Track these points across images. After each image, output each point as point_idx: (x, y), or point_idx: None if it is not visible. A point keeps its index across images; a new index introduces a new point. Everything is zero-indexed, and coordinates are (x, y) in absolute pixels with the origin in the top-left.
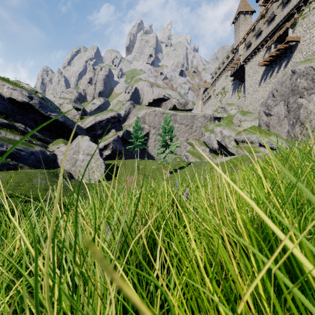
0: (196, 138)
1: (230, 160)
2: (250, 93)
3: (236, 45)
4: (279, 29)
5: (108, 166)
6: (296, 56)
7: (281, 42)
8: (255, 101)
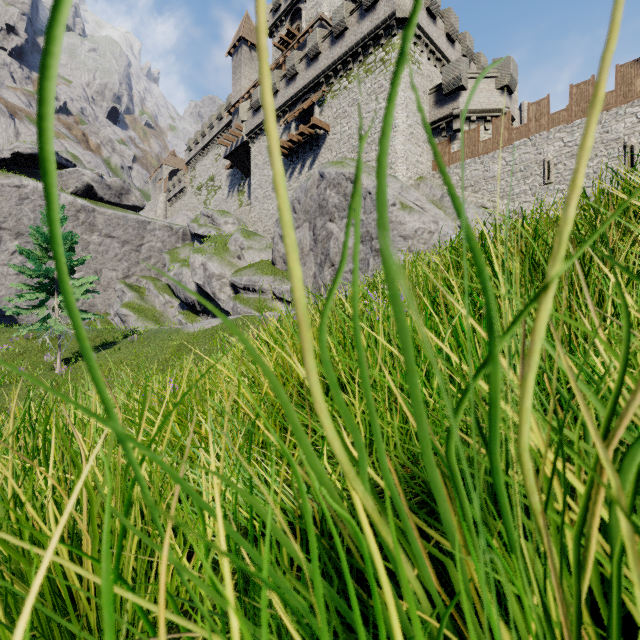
0: (151, 275)
1: (221, 326)
2: (260, 199)
3: (235, 99)
4: (302, 100)
5: None
6: (325, 155)
7: (306, 123)
8: (268, 215)
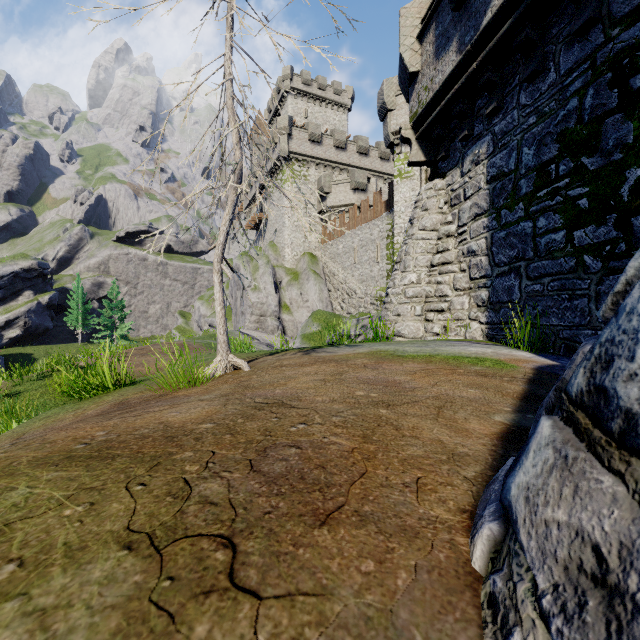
0: None
1: None
2: None
3: None
4: (261, 194)
5: (12, 359)
6: (267, 233)
7: None
8: None
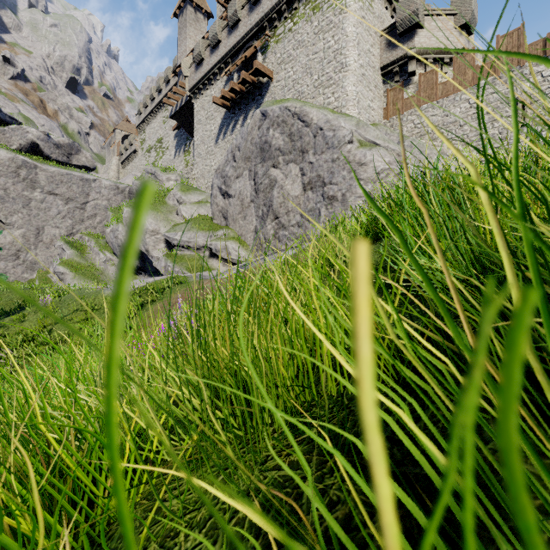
0: (96, 233)
1: (146, 288)
2: (202, 155)
3: (180, 59)
4: (245, 49)
5: None
6: None
7: None
8: (210, 171)
